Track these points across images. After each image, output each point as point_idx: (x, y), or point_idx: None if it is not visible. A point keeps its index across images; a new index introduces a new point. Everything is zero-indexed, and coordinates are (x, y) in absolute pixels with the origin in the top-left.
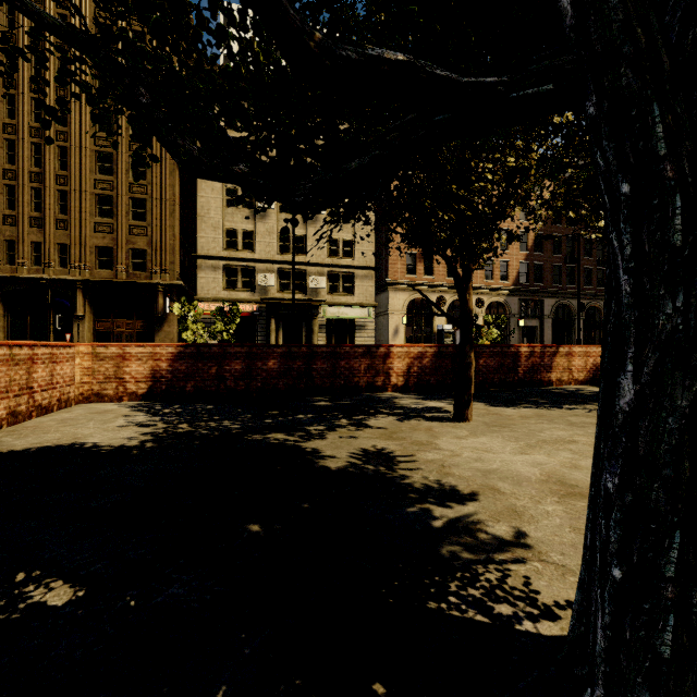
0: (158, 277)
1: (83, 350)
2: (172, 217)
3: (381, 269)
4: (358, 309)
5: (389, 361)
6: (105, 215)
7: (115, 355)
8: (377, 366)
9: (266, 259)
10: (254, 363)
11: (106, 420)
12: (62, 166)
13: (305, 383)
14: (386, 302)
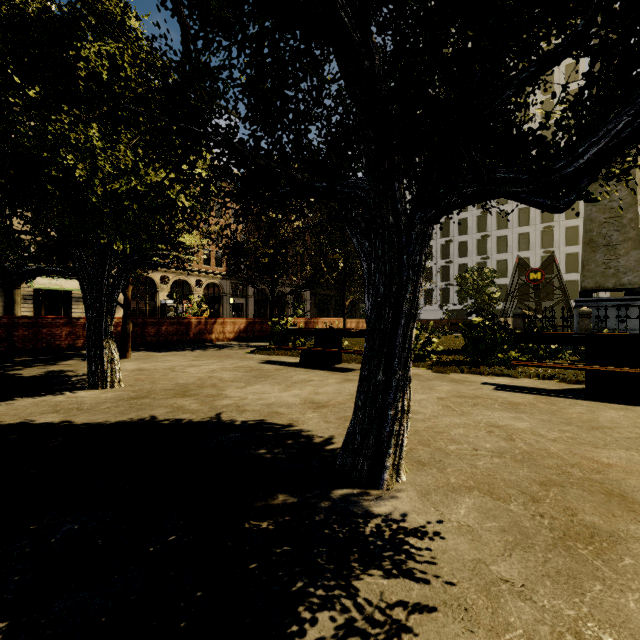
0: None
1: None
2: None
3: None
4: (76, 282)
5: None
6: None
7: None
8: (78, 332)
9: None
10: None
11: None
12: None
13: (6, 347)
14: None
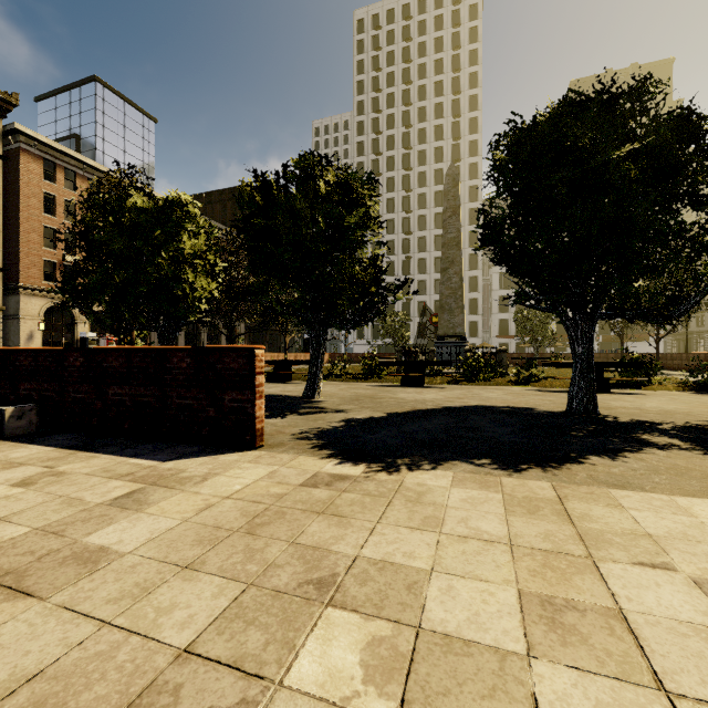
0: None
1: None
2: None
3: (9, 270)
4: None
5: None
6: None
7: None
8: None
9: None
10: None
11: None
12: None
13: None
14: (16, 306)
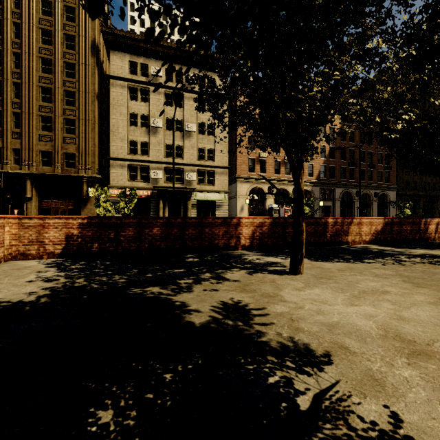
0: (83, 172)
1: (11, 220)
2: (93, 132)
3: (232, 168)
4: (217, 194)
5: (239, 228)
6: (46, 129)
7: (37, 224)
8: (231, 232)
9: (156, 161)
10: (143, 230)
11: (20, 276)
12: (16, 95)
13: (180, 244)
14: (235, 189)
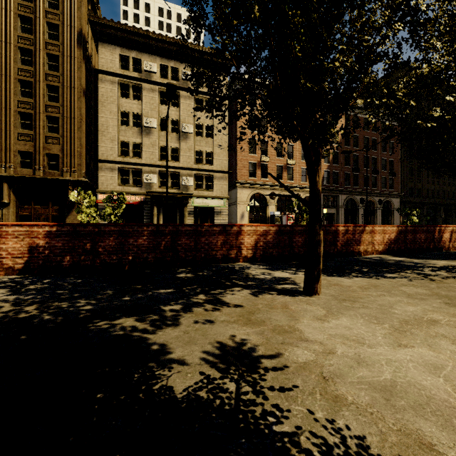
0: (68, 175)
1: None
2: (79, 131)
3: (232, 173)
4: (216, 200)
5: (240, 237)
6: (26, 127)
7: None
8: (231, 241)
9: (150, 164)
10: (126, 239)
11: None
12: None
13: (171, 256)
14: (235, 195)
